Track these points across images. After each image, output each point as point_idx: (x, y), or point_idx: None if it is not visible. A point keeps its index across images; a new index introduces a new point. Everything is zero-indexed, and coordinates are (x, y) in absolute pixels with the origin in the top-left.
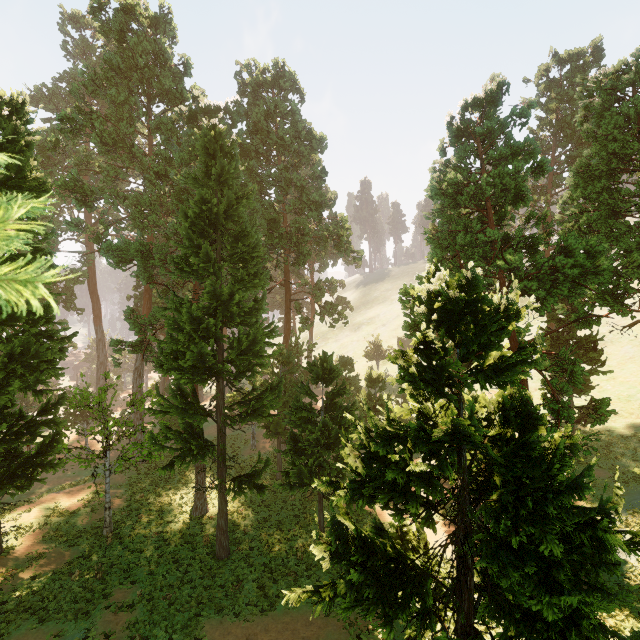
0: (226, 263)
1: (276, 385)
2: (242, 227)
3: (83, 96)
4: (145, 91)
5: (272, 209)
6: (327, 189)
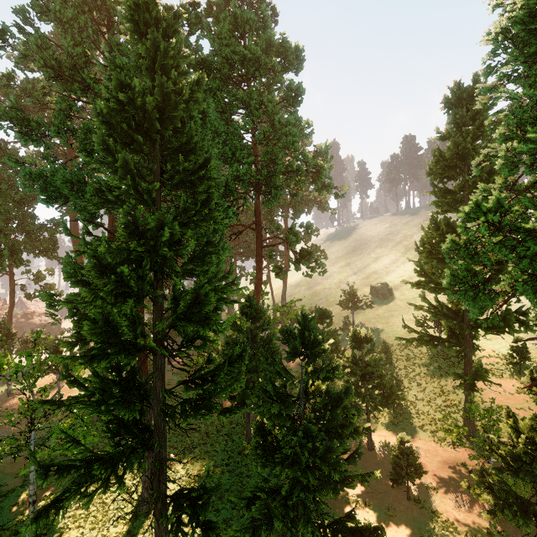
0: (157, 183)
1: (239, 354)
2: (190, 140)
3: (32, 20)
4: (96, 8)
5: (238, 136)
6: None
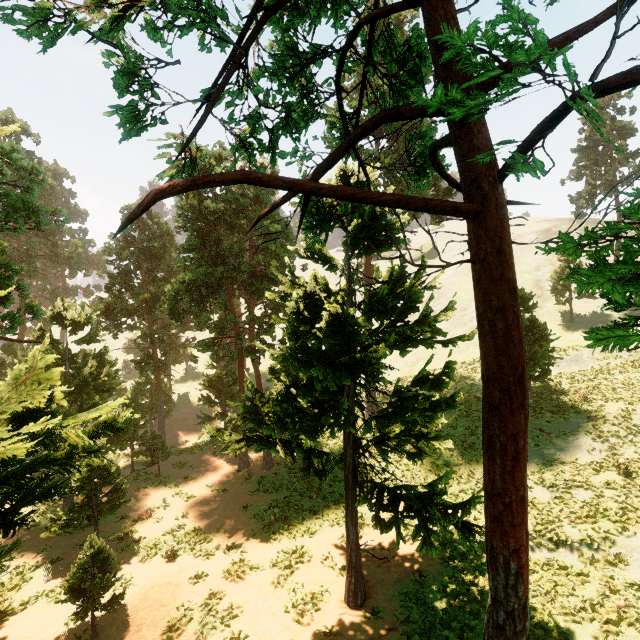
0: None
1: None
2: None
3: None
4: None
5: None
6: (77, 207)
